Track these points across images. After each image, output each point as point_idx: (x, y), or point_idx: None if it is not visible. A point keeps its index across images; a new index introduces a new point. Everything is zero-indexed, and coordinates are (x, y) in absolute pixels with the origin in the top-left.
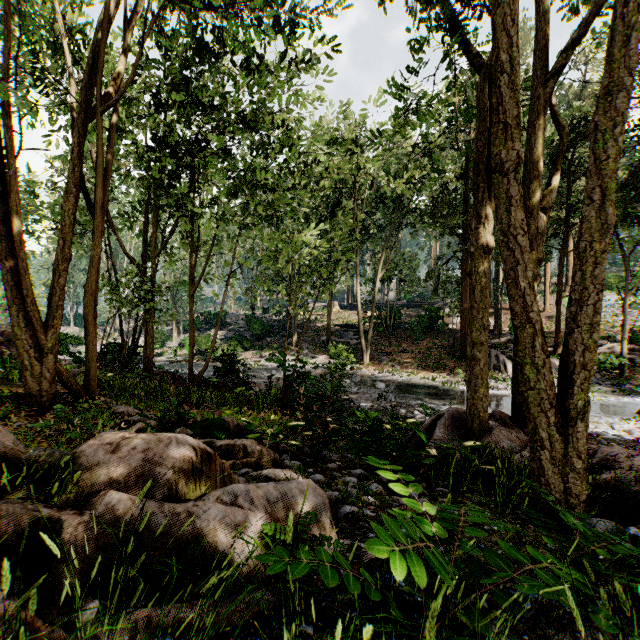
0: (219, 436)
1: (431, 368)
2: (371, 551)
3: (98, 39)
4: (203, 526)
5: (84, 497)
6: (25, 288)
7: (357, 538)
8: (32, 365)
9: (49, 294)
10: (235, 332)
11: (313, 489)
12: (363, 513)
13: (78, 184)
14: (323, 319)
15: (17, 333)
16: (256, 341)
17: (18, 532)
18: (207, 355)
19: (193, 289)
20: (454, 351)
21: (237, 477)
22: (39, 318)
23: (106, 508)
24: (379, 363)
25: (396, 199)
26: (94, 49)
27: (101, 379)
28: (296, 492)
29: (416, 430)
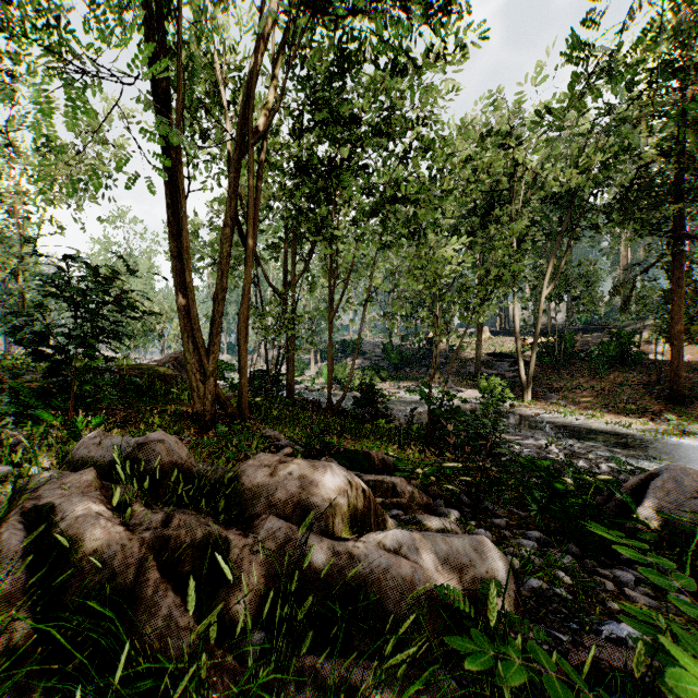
0: (364, 470)
1: (622, 411)
2: (690, 695)
3: (249, 76)
4: (366, 573)
5: (246, 518)
6: (192, 317)
7: (553, 625)
8: (197, 387)
9: (210, 322)
10: (371, 361)
11: (491, 550)
12: (554, 592)
13: (233, 218)
14: (470, 347)
15: (187, 357)
16: (393, 371)
17: (193, 544)
18: (343, 384)
19: (332, 315)
20: (658, 390)
21: (390, 519)
22: (203, 344)
23: (267, 534)
24: (545, 401)
25: (568, 196)
26: (246, 86)
27: (250, 403)
28: (470, 550)
29: (615, 490)
